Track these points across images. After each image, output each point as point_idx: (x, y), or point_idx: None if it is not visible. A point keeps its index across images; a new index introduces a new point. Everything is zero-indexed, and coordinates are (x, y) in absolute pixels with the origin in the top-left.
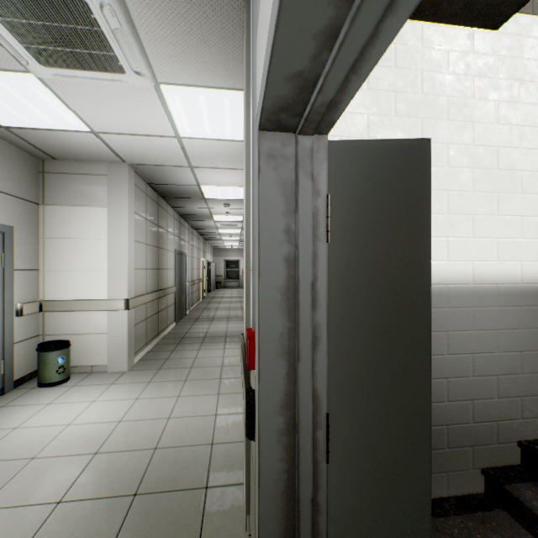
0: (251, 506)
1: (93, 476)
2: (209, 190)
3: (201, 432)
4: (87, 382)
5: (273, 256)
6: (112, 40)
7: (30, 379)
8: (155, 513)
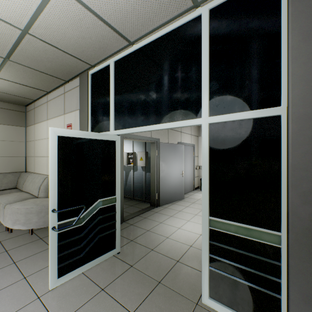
0: None
1: None
2: None
3: None
4: None
5: None
6: None
7: (197, 188)
8: None
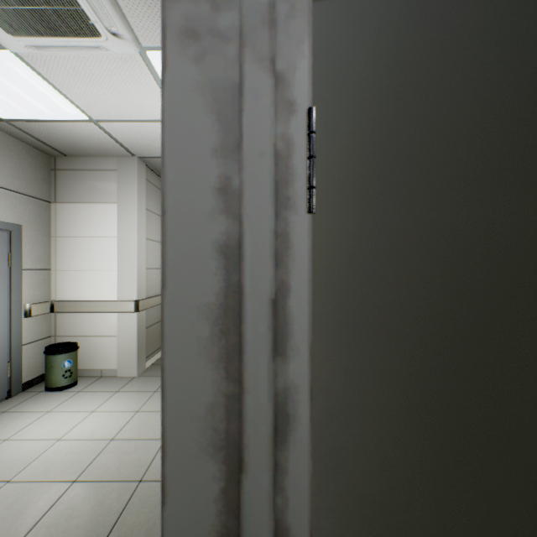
0: None
1: (61, 514)
2: None
3: None
4: (94, 387)
5: (194, 243)
6: None
7: (41, 381)
8: None
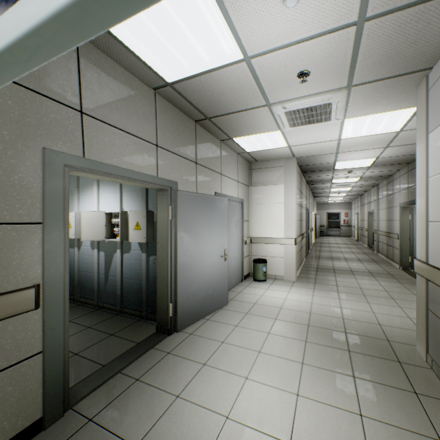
0: (434, 344)
1: (316, 320)
2: (341, 164)
3: (367, 318)
4: (277, 283)
5: None
6: (333, 111)
7: (247, 277)
8: (361, 341)
